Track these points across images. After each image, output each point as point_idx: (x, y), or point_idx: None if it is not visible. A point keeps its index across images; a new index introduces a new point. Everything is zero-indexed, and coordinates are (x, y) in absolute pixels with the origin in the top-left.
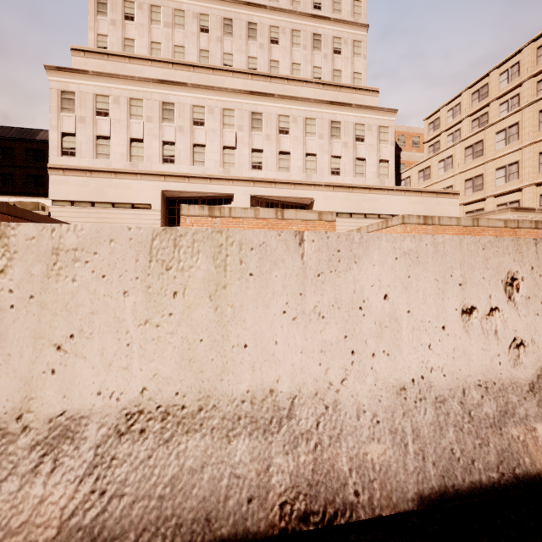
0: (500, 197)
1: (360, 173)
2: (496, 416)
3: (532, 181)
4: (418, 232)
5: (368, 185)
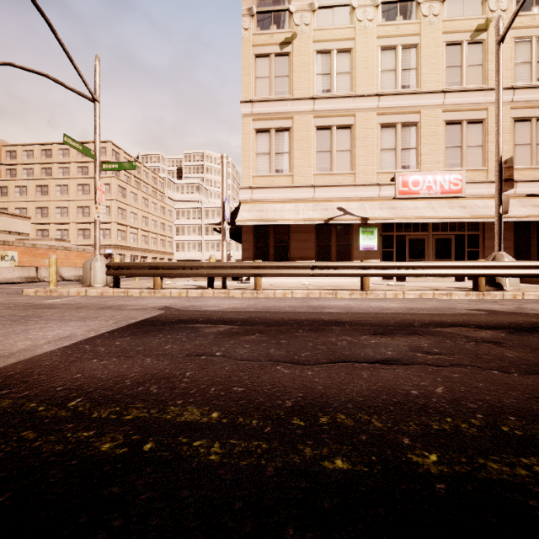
0: (58, 225)
1: None
2: (12, 279)
3: (74, 221)
4: (0, 249)
5: None
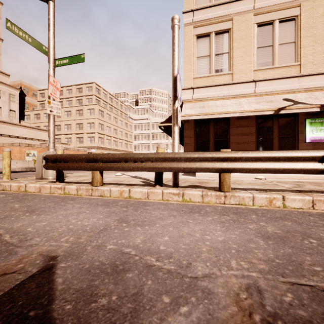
0: (66, 135)
1: None
2: (15, 169)
3: (74, 132)
4: (26, 149)
5: (3, 120)
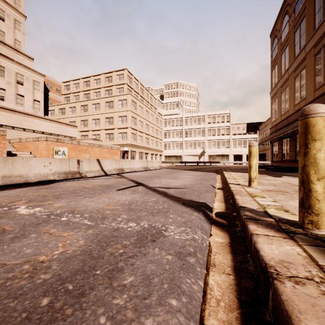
0: (94, 131)
1: (20, 103)
2: (47, 176)
3: (103, 128)
4: (54, 145)
5: (26, 112)
